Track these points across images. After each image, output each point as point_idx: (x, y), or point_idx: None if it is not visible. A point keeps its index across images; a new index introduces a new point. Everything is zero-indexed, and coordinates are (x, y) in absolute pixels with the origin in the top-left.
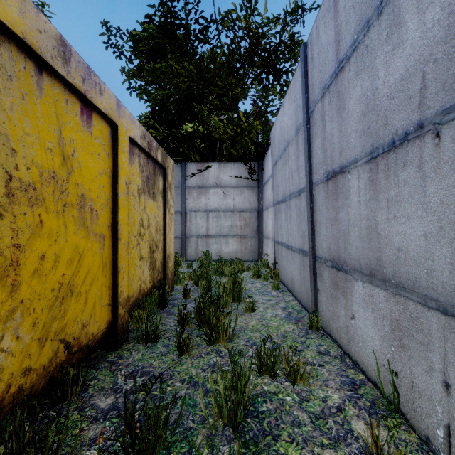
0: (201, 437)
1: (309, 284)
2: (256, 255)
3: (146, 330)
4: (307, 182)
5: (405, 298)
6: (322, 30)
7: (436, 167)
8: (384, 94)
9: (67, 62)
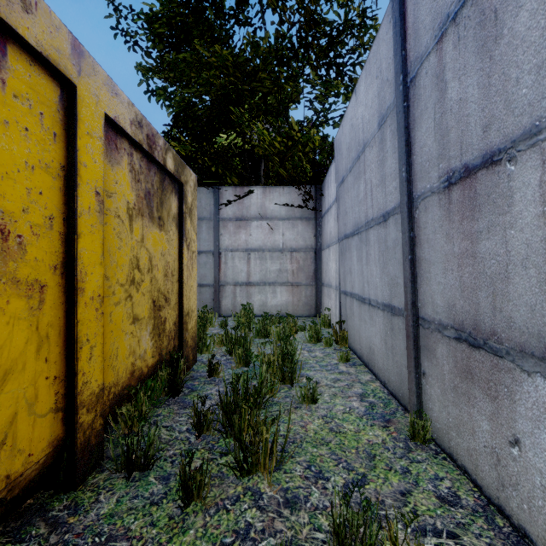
0: None
1: (404, 361)
2: (312, 309)
3: (127, 451)
4: (403, 196)
5: None
6: None
7: None
8: None
9: None
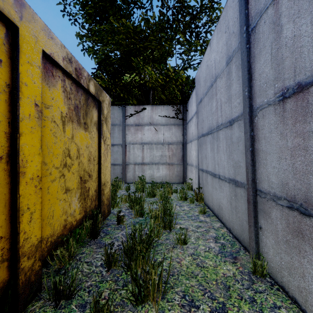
0: None
1: (244, 217)
2: (181, 179)
3: (56, 288)
4: (246, 108)
5: None
6: None
7: None
8: None
9: None
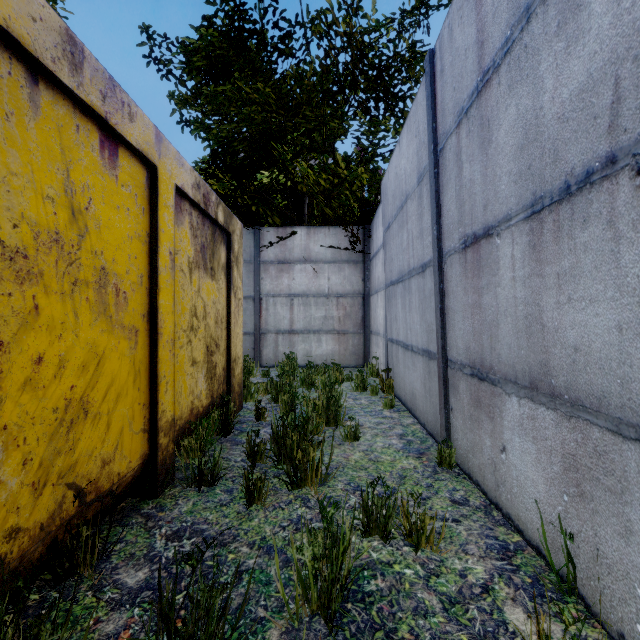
0: (277, 633)
1: (438, 401)
2: (360, 359)
3: (199, 468)
4: (435, 252)
5: (586, 423)
6: (457, 29)
7: (636, 222)
8: (553, 116)
9: (78, 69)
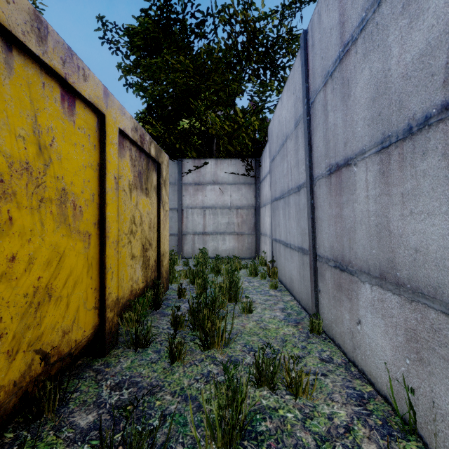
0: None
1: (309, 284)
2: (253, 252)
3: (135, 334)
4: (307, 177)
5: (424, 306)
6: (324, 14)
7: None
8: (398, 75)
9: (43, 41)
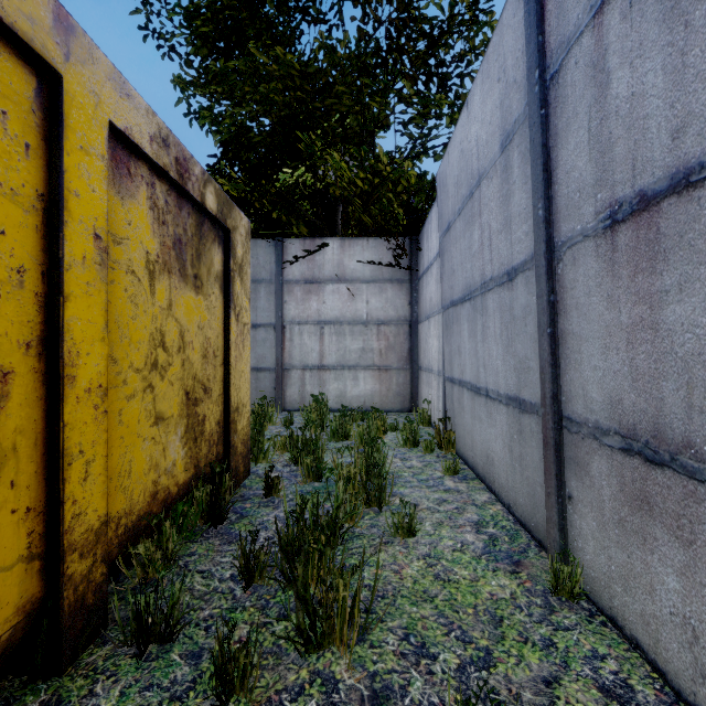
0: None
1: (538, 477)
2: (406, 401)
3: (139, 617)
4: (540, 244)
5: None
6: None
7: None
8: None
9: None
